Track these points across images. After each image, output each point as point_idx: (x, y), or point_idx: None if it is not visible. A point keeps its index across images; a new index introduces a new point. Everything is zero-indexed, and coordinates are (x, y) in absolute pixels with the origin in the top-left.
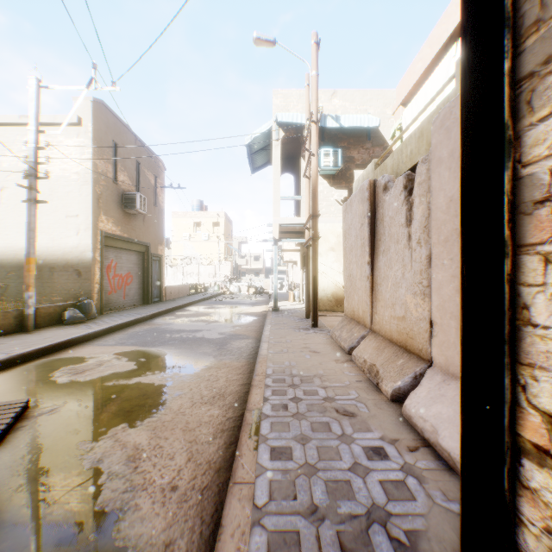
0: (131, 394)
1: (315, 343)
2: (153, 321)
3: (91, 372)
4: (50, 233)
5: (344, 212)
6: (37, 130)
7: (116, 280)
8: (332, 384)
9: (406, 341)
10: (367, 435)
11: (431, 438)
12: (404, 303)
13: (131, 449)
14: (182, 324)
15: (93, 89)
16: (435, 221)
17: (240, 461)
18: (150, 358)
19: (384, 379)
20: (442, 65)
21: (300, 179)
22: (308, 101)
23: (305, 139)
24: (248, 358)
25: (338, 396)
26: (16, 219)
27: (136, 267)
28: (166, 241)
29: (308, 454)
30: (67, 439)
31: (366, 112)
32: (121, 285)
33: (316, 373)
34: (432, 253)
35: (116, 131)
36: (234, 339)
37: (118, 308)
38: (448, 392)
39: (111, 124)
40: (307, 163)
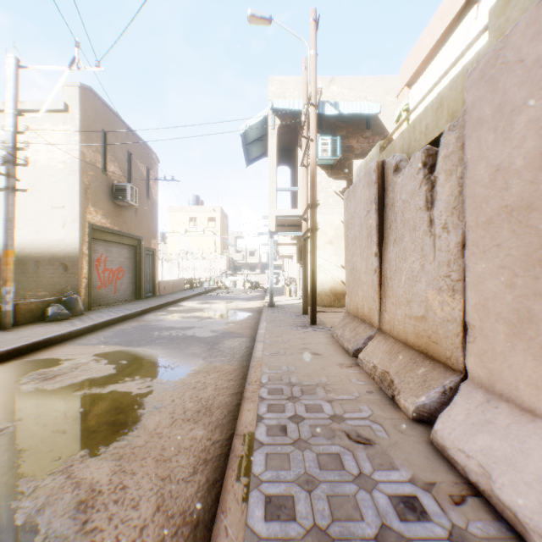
0: (102, 407)
1: (315, 343)
2: (143, 317)
3: (63, 377)
4: (35, 225)
5: (346, 200)
6: (16, 113)
7: (106, 275)
8: (338, 396)
9: (427, 345)
10: (392, 474)
11: (480, 483)
12: (423, 300)
13: (85, 491)
14: (173, 321)
15: (76, 69)
16: (471, 198)
17: (222, 521)
18: (132, 360)
19: (401, 392)
20: (458, 32)
21: (296, 171)
22: (305, 86)
23: (303, 125)
24: (241, 360)
25: (347, 413)
26: (0, 210)
27: (128, 261)
28: (162, 236)
29: (316, 510)
30: (8, 474)
31: (366, 100)
32: (111, 280)
33: (318, 382)
34: (466, 238)
35: (106, 120)
36: (226, 337)
37: (108, 303)
38: (498, 417)
39: (100, 112)
40: (305, 150)
